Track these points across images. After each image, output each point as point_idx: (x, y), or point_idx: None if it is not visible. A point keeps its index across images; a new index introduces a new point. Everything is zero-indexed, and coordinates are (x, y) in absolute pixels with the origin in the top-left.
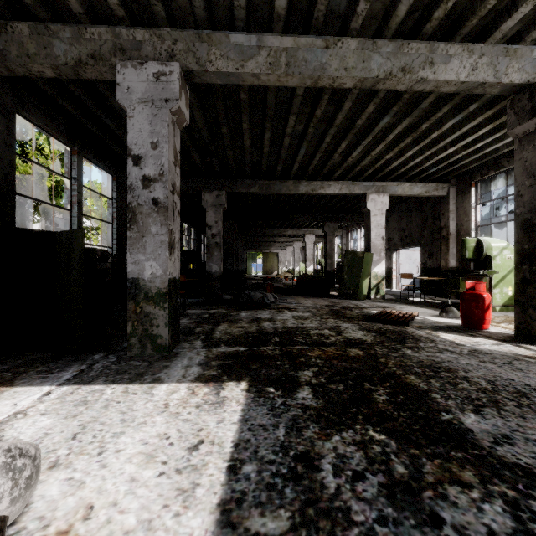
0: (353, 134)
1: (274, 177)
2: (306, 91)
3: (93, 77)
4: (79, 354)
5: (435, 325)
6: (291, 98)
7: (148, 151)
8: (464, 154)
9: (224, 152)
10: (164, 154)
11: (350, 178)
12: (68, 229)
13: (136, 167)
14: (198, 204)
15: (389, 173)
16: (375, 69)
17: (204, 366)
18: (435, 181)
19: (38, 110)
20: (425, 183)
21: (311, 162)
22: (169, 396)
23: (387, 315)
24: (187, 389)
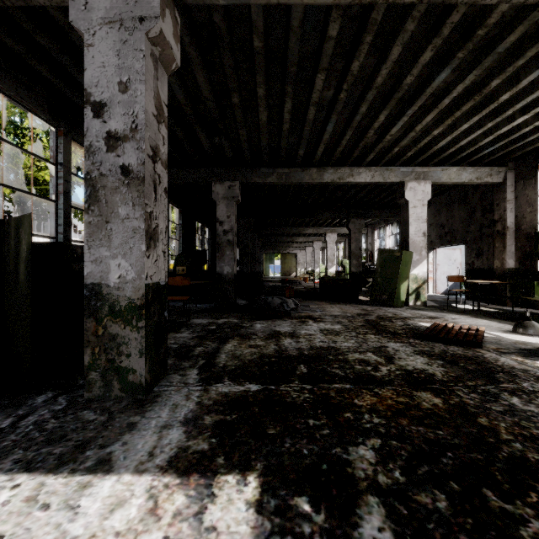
0: (396, 99)
1: (294, 164)
2: (340, 34)
3: (46, 1)
4: (20, 393)
5: (520, 347)
6: (321, 45)
7: (115, 95)
8: (533, 127)
9: (236, 133)
10: (138, 99)
11: (384, 164)
12: (53, 223)
13: (98, 120)
14: (211, 200)
15: (433, 156)
16: None
17: (191, 427)
18: (488, 165)
19: (9, 76)
20: (477, 168)
21: (339, 142)
22: (105, 520)
23: (445, 330)
24: (145, 494)
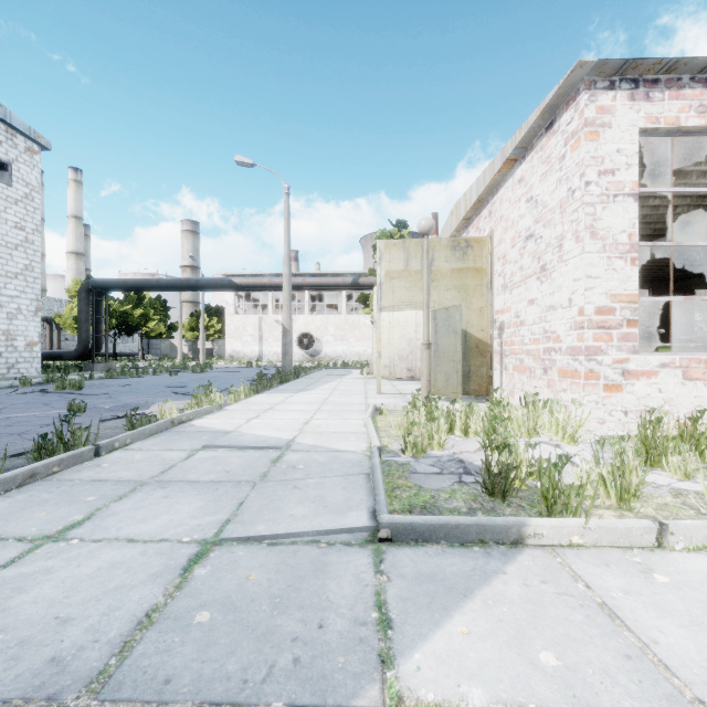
0: None
1: None
2: None
3: None
4: None
5: None
6: None
7: None
8: None
9: None
10: None
11: None
12: None
13: None
14: None
15: None
16: (643, 257)
17: None
18: None
19: None
20: None
21: None
22: None
23: None
24: None
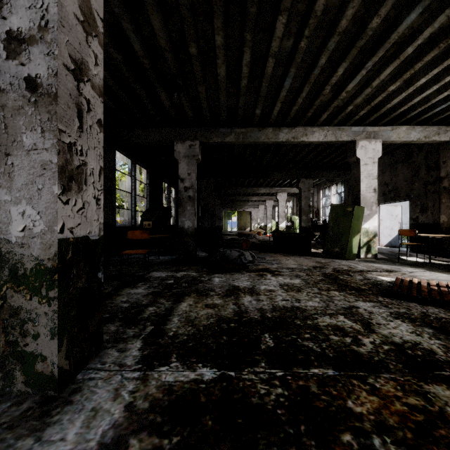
0: (358, 48)
1: (251, 125)
2: None
3: None
4: None
5: None
6: None
7: None
8: None
9: (195, 92)
10: None
11: (335, 125)
12: None
13: None
14: (175, 162)
15: (383, 116)
16: None
17: None
18: (435, 125)
19: None
20: (425, 127)
21: (295, 100)
22: None
23: (415, 287)
24: None
